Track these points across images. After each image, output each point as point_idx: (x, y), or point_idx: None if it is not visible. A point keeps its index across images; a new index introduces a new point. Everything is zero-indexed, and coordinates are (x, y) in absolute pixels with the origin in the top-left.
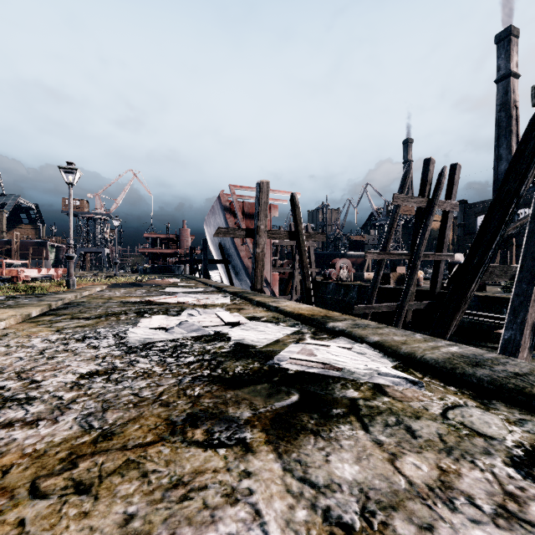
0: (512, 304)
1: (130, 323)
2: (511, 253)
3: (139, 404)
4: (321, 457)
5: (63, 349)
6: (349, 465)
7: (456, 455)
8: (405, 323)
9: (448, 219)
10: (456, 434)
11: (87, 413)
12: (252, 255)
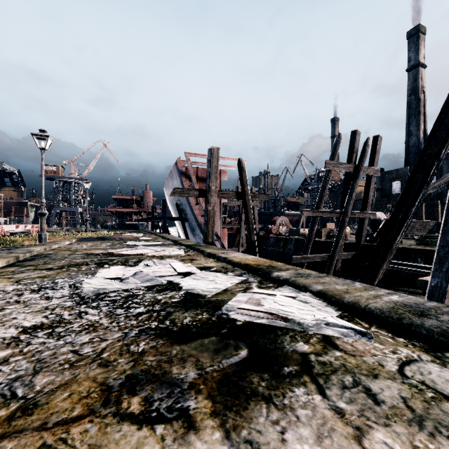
0: (438, 255)
1: (89, 274)
2: (421, 212)
3: (76, 364)
4: (276, 435)
5: (15, 301)
6: (310, 446)
7: (429, 427)
8: (335, 271)
9: (371, 182)
10: (421, 397)
11: (14, 377)
12: (204, 212)
